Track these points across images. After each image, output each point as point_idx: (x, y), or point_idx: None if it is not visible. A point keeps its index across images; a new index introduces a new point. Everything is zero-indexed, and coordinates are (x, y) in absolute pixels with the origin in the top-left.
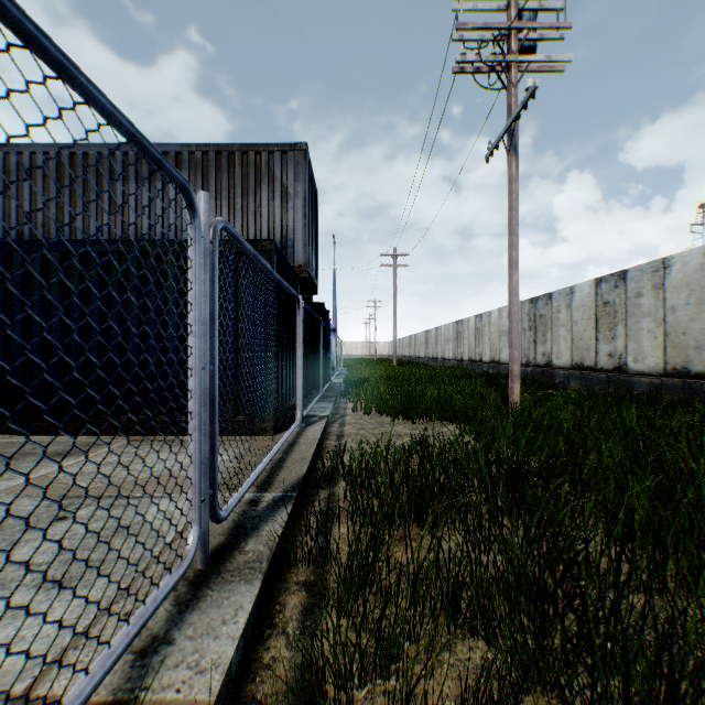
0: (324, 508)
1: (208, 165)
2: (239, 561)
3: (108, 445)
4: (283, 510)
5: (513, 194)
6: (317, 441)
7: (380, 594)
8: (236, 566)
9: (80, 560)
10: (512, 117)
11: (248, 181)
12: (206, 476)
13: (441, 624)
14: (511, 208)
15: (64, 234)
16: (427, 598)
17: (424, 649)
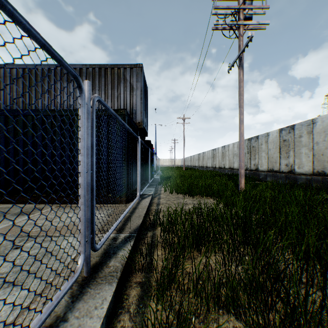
0: (150, 241)
1: (95, 74)
2: (106, 271)
3: (28, 215)
4: (129, 243)
5: (241, 88)
6: (147, 207)
7: (178, 289)
8: (104, 275)
9: (9, 282)
10: (241, 51)
11: (114, 82)
12: (88, 228)
13: (210, 306)
14: (240, 95)
15: (26, 107)
16: (203, 291)
17: (202, 321)
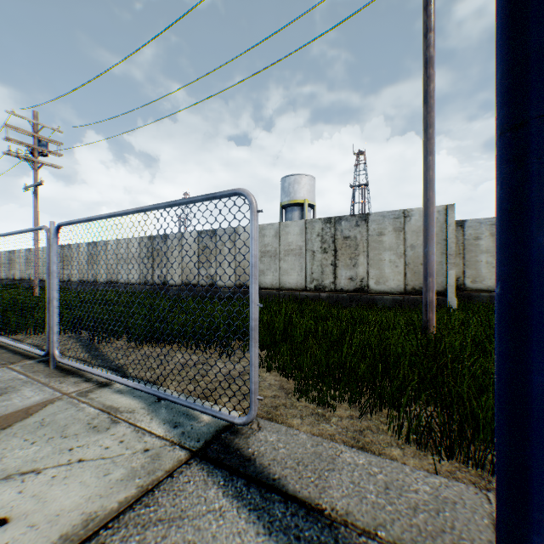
0: None
1: None
2: None
3: None
4: None
5: (37, 213)
6: None
7: None
8: None
9: None
10: (36, 184)
11: None
12: None
13: None
14: (36, 218)
15: None
16: None
17: None
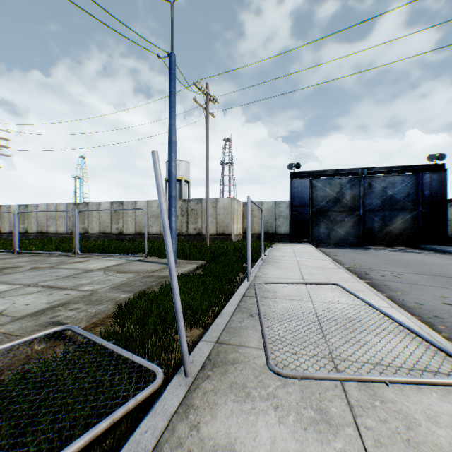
0: None
1: None
2: None
3: None
4: None
5: None
6: None
7: None
8: None
9: None
10: None
11: None
12: None
13: None
14: None
15: None
16: None
17: None
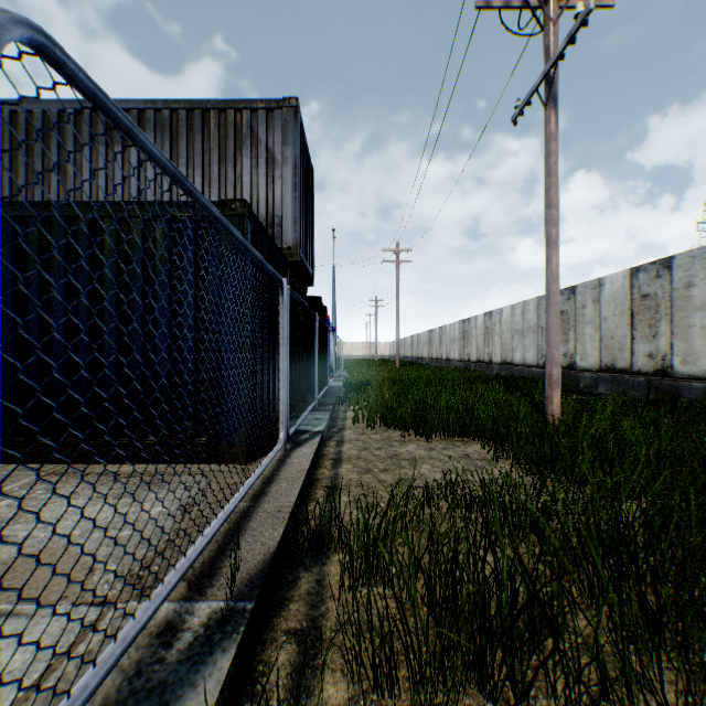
0: (303, 621)
1: (178, 126)
2: None
3: None
4: (217, 660)
5: (552, 156)
6: (304, 474)
7: None
8: None
9: None
10: (552, 58)
11: (226, 145)
12: None
13: None
14: (549, 174)
15: None
16: None
17: None
